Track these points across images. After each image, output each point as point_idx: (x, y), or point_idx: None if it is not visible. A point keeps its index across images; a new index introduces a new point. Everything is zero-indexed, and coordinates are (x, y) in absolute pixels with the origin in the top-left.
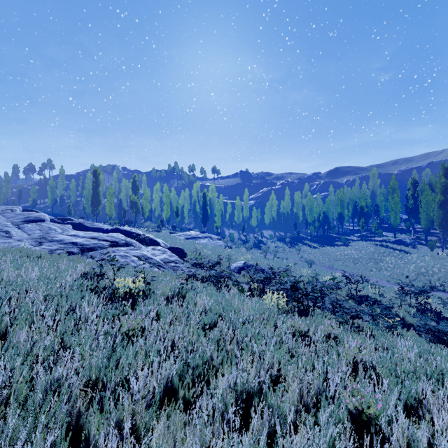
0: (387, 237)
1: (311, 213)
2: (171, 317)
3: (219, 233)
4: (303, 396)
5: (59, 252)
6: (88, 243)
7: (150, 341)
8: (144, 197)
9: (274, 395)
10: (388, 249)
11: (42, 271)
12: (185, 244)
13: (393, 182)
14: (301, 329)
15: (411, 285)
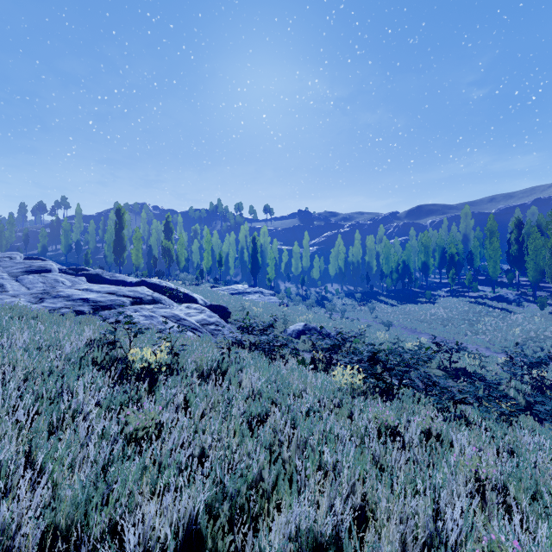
0: (484, 292)
1: (388, 263)
2: (204, 405)
3: (272, 287)
4: (406, 545)
5: (64, 311)
6: (103, 299)
7: (167, 447)
8: (179, 243)
9: (357, 537)
10: (485, 307)
11: (31, 338)
12: (230, 301)
13: (491, 223)
14: (389, 423)
15: (523, 355)
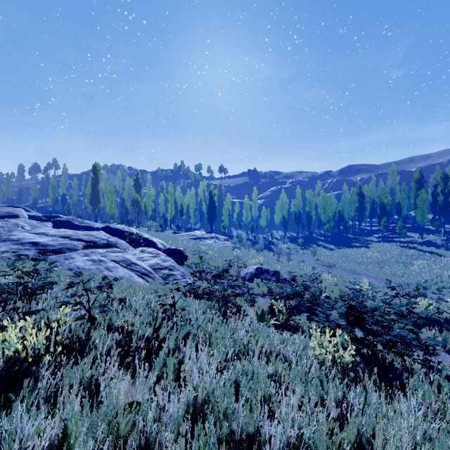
0: (412, 238)
1: (325, 212)
2: None
3: (226, 233)
4: None
5: (5, 255)
6: (54, 243)
7: None
8: (147, 195)
9: None
10: (416, 251)
11: None
12: (189, 245)
13: (418, 177)
14: None
15: None
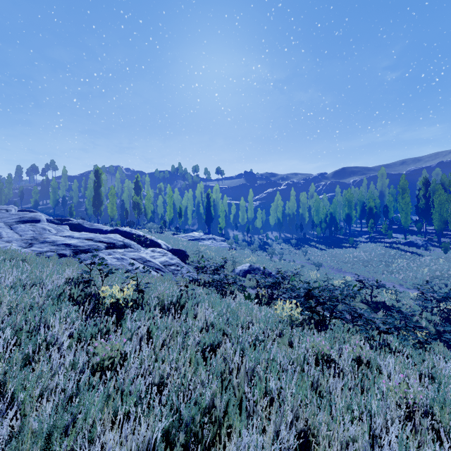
0: (397, 239)
1: (318, 214)
2: (164, 336)
3: (223, 234)
4: None
5: (49, 254)
6: (82, 244)
7: (130, 376)
8: (147, 198)
9: None
10: (399, 251)
11: (17, 278)
12: (188, 246)
13: (403, 182)
14: (325, 352)
15: (433, 291)
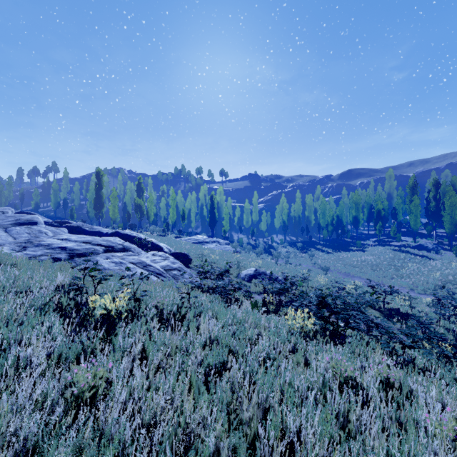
0: (406, 242)
1: (324, 217)
2: (161, 355)
3: (227, 237)
4: None
5: (43, 258)
6: (79, 248)
7: (113, 415)
8: (149, 200)
9: None
10: (408, 255)
11: None
12: (191, 249)
13: (412, 183)
14: (348, 373)
15: (451, 297)
